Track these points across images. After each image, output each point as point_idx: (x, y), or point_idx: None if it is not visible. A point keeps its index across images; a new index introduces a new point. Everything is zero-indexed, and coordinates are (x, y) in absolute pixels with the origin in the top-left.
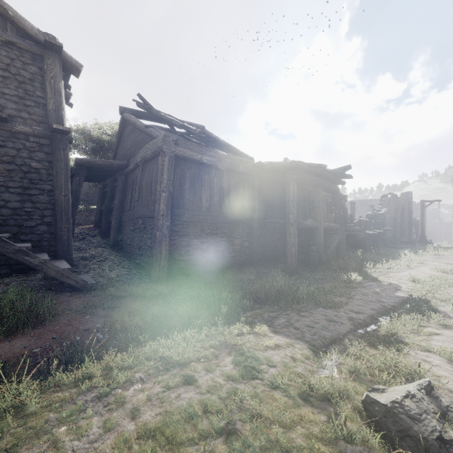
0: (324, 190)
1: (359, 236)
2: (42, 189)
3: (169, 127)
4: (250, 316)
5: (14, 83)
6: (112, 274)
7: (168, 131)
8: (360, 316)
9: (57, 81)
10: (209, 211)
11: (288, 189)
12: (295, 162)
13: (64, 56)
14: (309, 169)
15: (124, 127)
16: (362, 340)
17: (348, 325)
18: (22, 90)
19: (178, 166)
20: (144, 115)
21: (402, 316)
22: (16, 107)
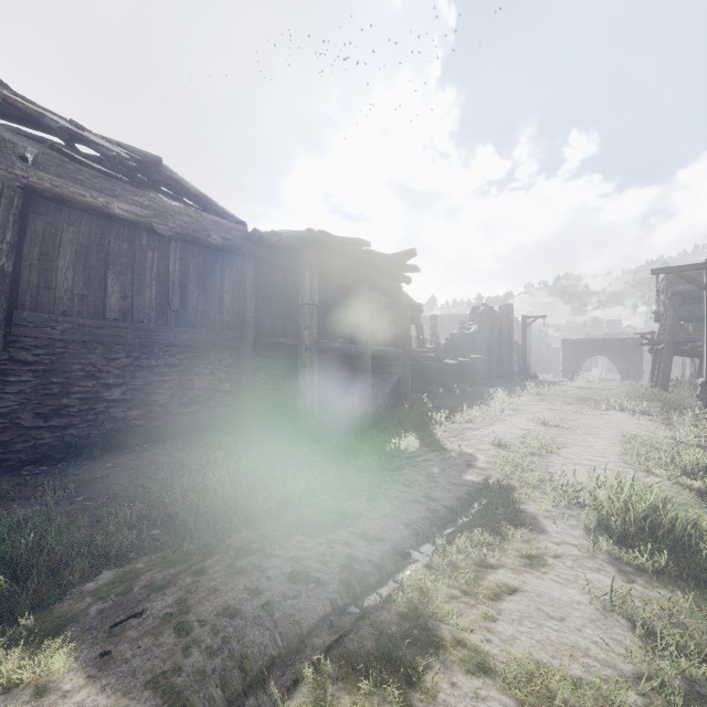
0: (375, 290)
1: (433, 367)
2: None
3: (63, 141)
4: (95, 588)
5: None
6: None
7: (40, 141)
8: (375, 549)
9: None
10: (129, 319)
11: (302, 282)
12: (313, 231)
13: None
14: (343, 249)
15: None
16: (328, 661)
17: (331, 591)
18: None
19: (36, 214)
20: None
21: (456, 540)
22: None
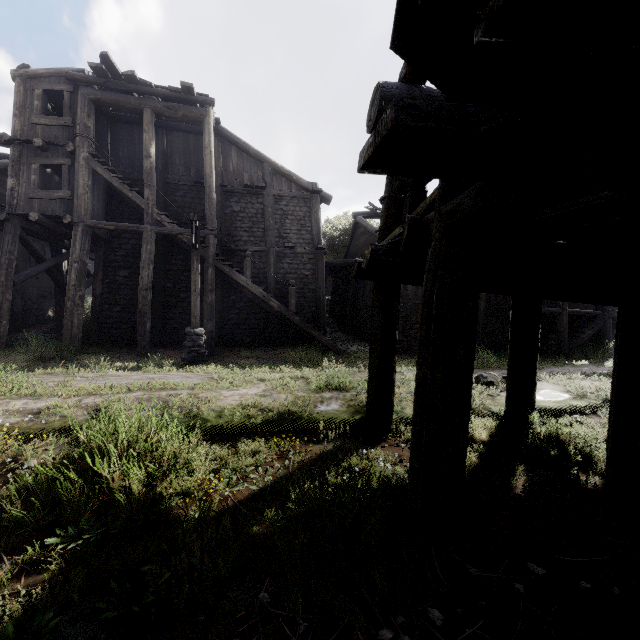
0: None
1: None
2: (309, 289)
3: None
4: None
5: (296, 222)
6: (353, 349)
7: None
8: None
9: (318, 213)
10: None
11: None
12: None
13: (321, 195)
14: None
15: (356, 229)
16: None
17: None
18: (299, 225)
19: None
20: (372, 215)
21: (567, 375)
22: (297, 237)
